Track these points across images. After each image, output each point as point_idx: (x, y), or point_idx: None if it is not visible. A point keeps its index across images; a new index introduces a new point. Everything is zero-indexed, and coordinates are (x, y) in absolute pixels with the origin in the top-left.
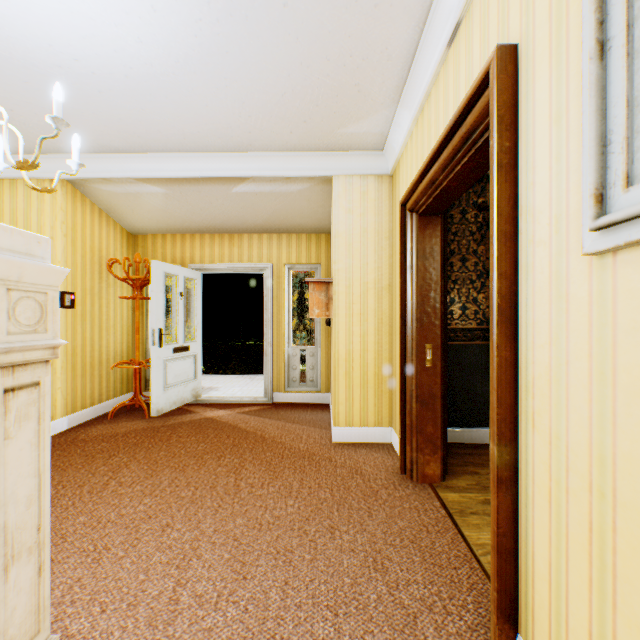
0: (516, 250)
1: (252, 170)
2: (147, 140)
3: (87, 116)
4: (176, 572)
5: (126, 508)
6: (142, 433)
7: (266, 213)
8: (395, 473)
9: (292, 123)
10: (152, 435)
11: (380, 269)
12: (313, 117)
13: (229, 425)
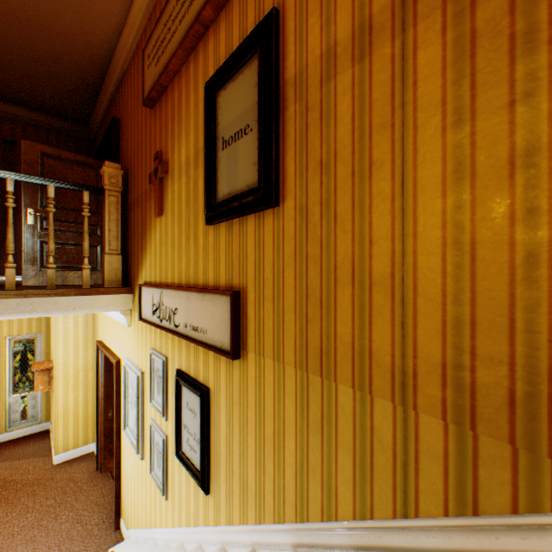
0: (122, 414)
1: None
2: None
3: None
4: None
5: None
6: None
7: None
8: (94, 471)
9: None
10: None
11: (88, 358)
12: None
13: None
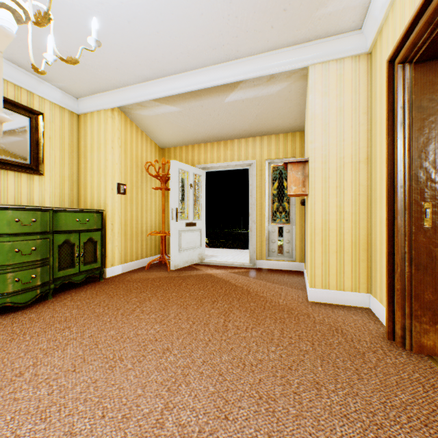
0: None
1: (239, 75)
2: (163, 64)
3: (124, 50)
4: (166, 394)
5: (141, 330)
6: (163, 279)
7: (251, 118)
8: (381, 338)
9: (272, 15)
10: (169, 281)
11: (357, 144)
12: (292, 1)
13: (222, 280)
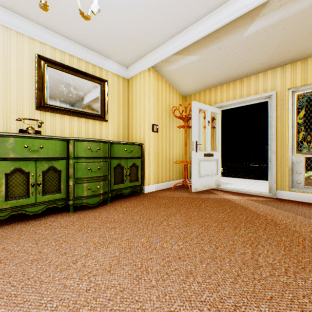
0: None
1: None
2: (186, 15)
3: (155, 11)
4: None
5: (166, 243)
6: (185, 199)
7: (271, 48)
8: None
9: None
10: (190, 201)
11: None
12: None
13: (240, 206)
